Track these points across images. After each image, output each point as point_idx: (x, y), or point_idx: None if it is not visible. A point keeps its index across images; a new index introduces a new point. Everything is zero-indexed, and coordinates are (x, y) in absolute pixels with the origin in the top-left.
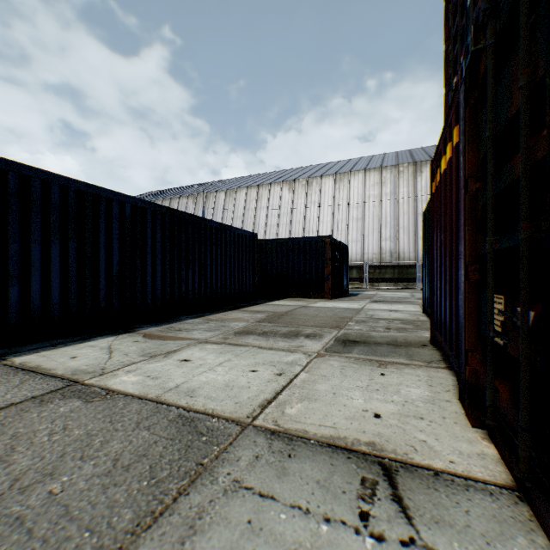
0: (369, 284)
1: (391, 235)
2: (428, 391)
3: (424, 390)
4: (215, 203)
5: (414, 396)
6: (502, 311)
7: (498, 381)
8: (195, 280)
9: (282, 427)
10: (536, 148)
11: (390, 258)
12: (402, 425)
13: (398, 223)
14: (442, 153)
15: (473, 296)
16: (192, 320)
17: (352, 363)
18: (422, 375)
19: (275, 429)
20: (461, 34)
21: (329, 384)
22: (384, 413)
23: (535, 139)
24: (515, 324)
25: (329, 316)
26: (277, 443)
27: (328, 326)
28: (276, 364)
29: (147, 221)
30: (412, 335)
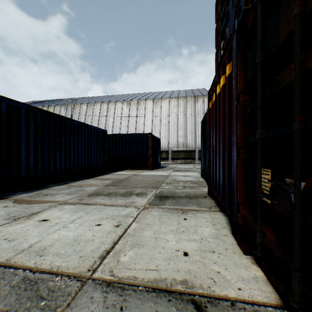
0: (172, 160)
1: (183, 134)
2: (213, 229)
3: (211, 228)
4: (80, 111)
5: (206, 234)
6: (272, 180)
7: (265, 227)
8: (62, 159)
9: (116, 276)
10: (309, 59)
11: (182, 146)
12: (203, 260)
13: (186, 128)
14: (217, 83)
15: (242, 169)
16: (58, 187)
17: (166, 212)
18: (208, 217)
19: (110, 279)
20: (227, 15)
21: (152, 230)
22: (190, 251)
23: (307, 53)
24: (283, 190)
25: (150, 180)
26: (111, 296)
27: (150, 187)
28: (115, 218)
29: (21, 116)
30: (198, 190)
